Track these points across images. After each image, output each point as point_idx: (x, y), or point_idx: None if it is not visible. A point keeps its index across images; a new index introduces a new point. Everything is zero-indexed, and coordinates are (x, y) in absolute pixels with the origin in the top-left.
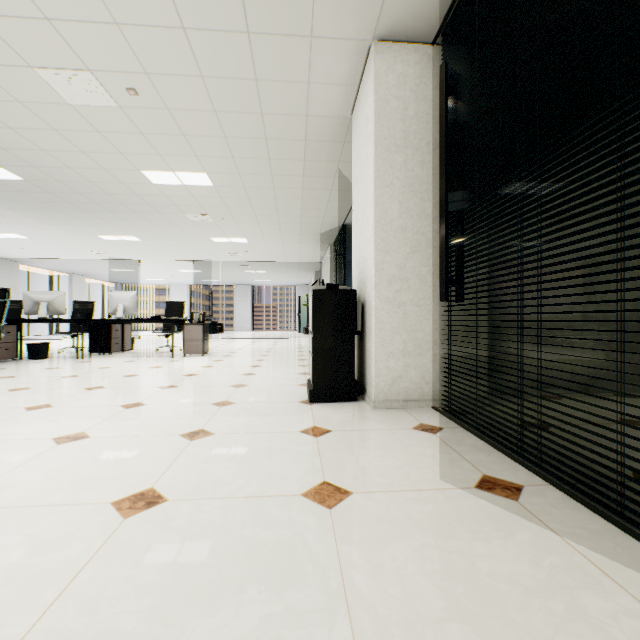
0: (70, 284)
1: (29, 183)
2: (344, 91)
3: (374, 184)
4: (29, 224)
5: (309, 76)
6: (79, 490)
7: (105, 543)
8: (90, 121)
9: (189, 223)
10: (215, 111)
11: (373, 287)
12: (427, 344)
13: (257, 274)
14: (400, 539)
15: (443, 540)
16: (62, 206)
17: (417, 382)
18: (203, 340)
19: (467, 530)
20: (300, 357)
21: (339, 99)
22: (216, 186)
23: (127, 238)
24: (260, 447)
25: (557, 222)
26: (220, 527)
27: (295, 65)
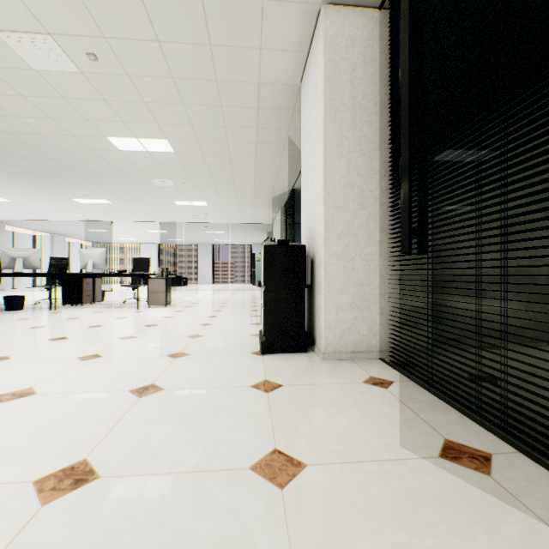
0: (51, 243)
1: (5, 149)
2: (294, 58)
3: (323, 143)
4: (9, 188)
5: (261, 42)
6: (3, 463)
7: (8, 546)
8: (55, 87)
9: (154, 187)
10: (172, 78)
11: (322, 242)
12: (374, 297)
13: (217, 234)
14: (366, 536)
15: (417, 537)
16: (37, 171)
17: (365, 334)
18: (166, 292)
19: (443, 520)
20: (254, 308)
21: (289, 66)
22: (177, 152)
23: (99, 201)
24: (209, 405)
25: (525, 169)
26: (152, 518)
27: (247, 30)
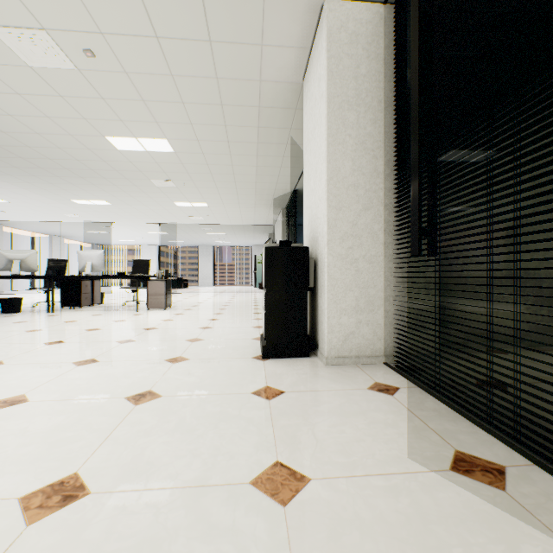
0: (50, 244)
1: (1, 148)
2: (296, 54)
3: (327, 141)
4: (7, 189)
5: (262, 38)
6: None
7: None
8: (51, 85)
9: (154, 188)
10: (172, 75)
11: (326, 244)
12: (379, 300)
13: (217, 236)
14: None
15: None
16: (35, 171)
17: (369, 338)
18: (166, 295)
19: (457, 542)
20: (255, 310)
21: (291, 63)
22: (177, 152)
23: (98, 202)
24: (208, 413)
25: (540, 166)
26: (145, 540)
27: (248, 25)
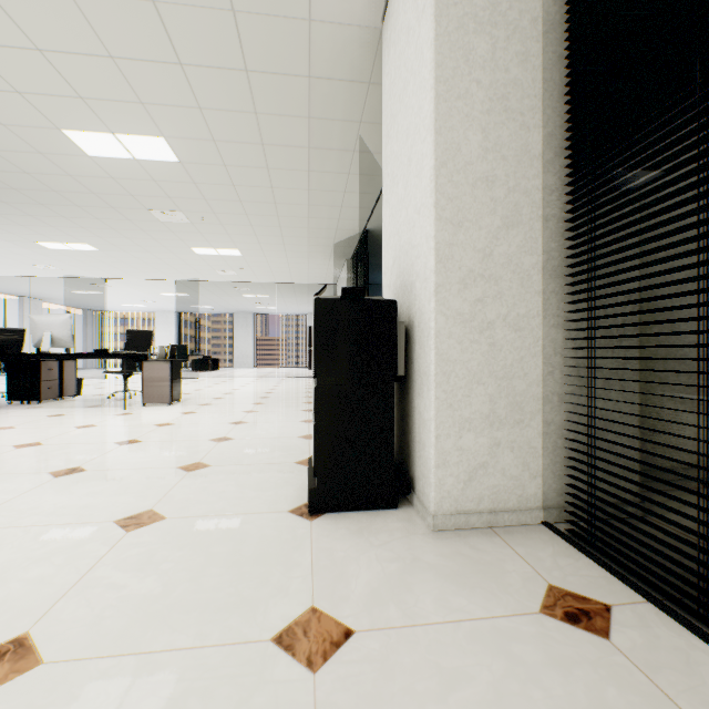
0: (21, 310)
1: None
2: None
3: (434, 91)
4: None
5: None
6: None
7: None
8: None
9: (158, 225)
10: (152, 1)
11: (432, 292)
12: (533, 402)
13: (259, 299)
14: None
15: None
16: None
17: (515, 475)
18: (171, 383)
19: None
20: (306, 406)
21: None
22: (183, 163)
23: (79, 247)
24: None
25: None
26: None
27: None
